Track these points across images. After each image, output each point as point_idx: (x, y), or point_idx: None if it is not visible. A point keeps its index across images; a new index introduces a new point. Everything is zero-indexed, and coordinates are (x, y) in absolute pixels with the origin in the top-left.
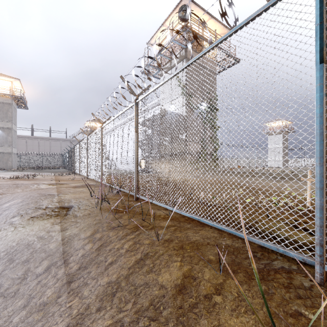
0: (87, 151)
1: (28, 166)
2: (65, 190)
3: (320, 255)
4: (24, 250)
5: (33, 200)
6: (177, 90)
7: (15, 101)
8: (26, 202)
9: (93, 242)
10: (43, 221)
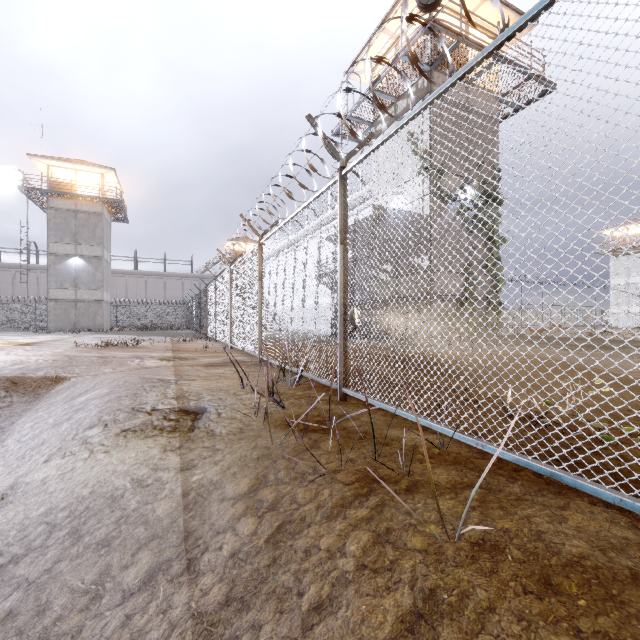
0: (230, 294)
1: (129, 324)
2: (190, 371)
3: None
4: (103, 512)
5: (129, 392)
6: (410, 164)
7: (107, 210)
8: (117, 396)
9: (257, 514)
10: (146, 442)
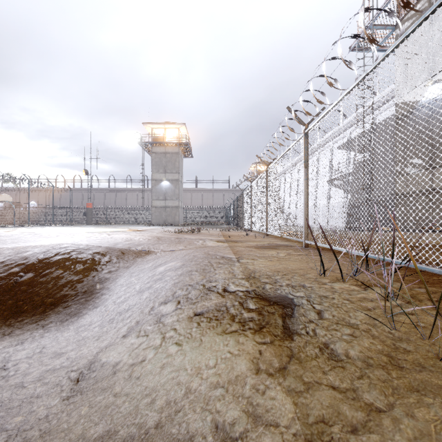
0: (266, 191)
1: (192, 222)
2: (245, 252)
3: None
4: None
5: (198, 267)
6: None
7: (181, 150)
8: (188, 270)
9: None
10: (224, 342)
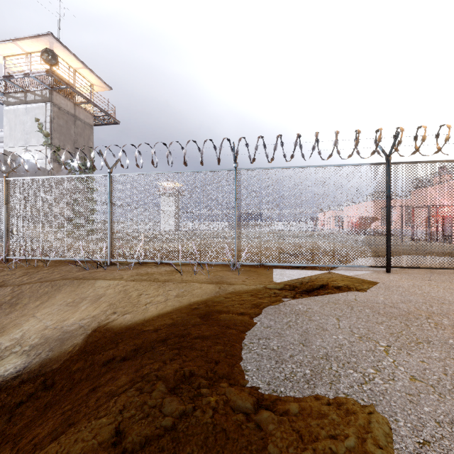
0: None
1: None
2: None
3: (109, 257)
4: None
5: None
6: (37, 136)
7: None
8: None
9: None
10: None
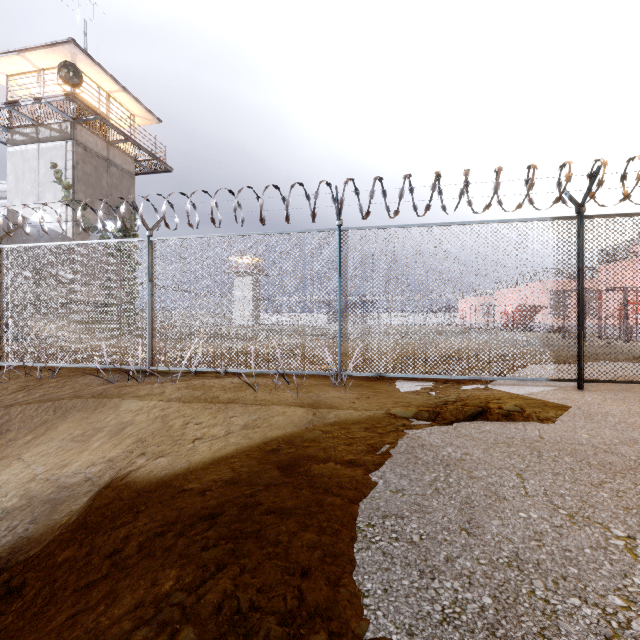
0: None
1: None
2: None
3: (148, 363)
4: None
5: None
6: (54, 189)
7: None
8: None
9: None
10: None
